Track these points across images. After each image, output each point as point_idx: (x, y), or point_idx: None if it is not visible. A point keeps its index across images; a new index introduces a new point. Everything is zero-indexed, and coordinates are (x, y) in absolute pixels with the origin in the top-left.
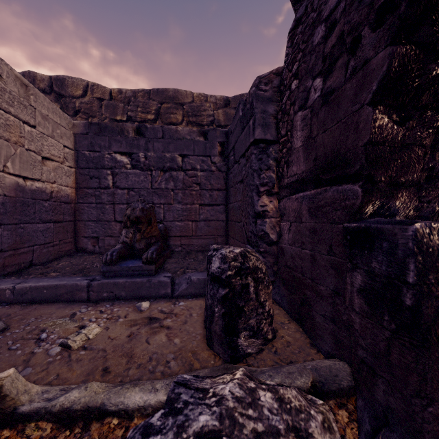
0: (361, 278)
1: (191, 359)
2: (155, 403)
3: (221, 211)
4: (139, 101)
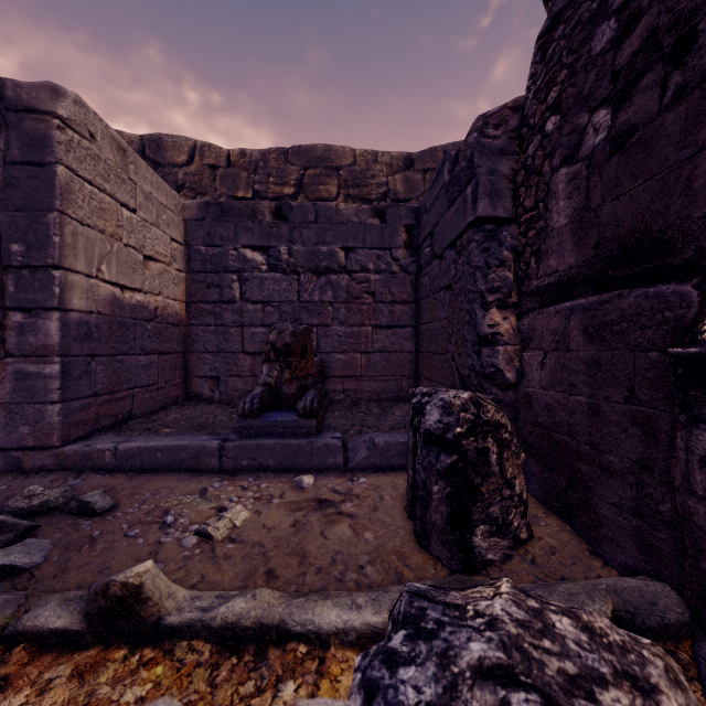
0: None
1: (397, 564)
2: (360, 626)
3: (407, 337)
4: (271, 167)
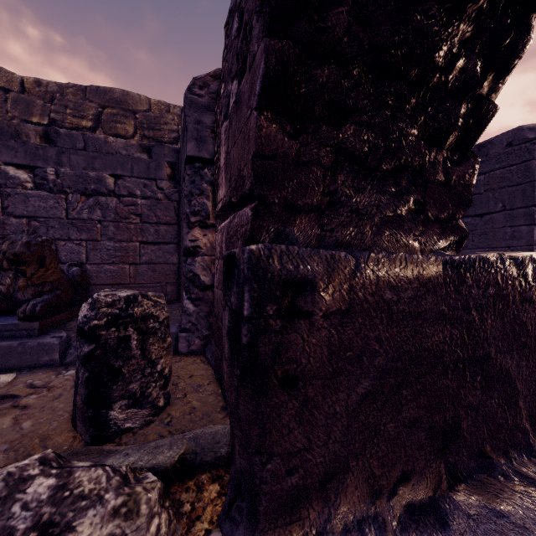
0: (227, 318)
1: (35, 447)
2: None
3: (171, 252)
4: (69, 100)
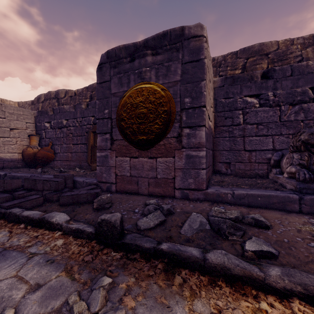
0: None
1: None
2: None
3: None
4: (228, 62)
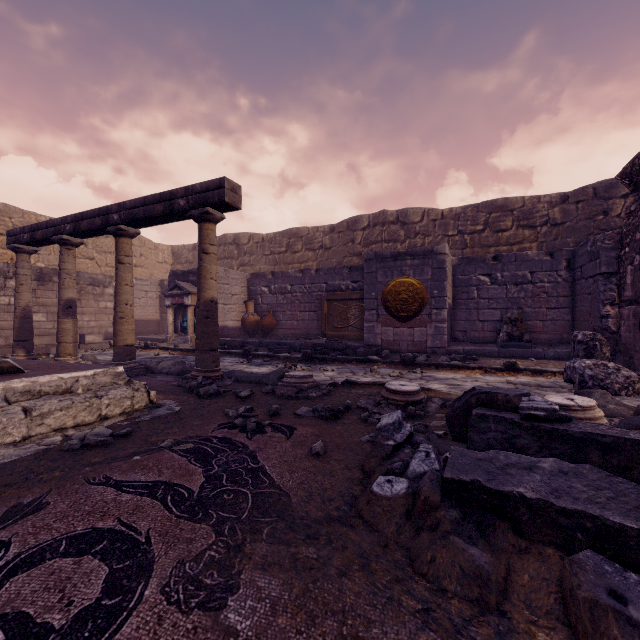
0: None
1: None
2: (562, 371)
3: (566, 313)
4: (468, 216)
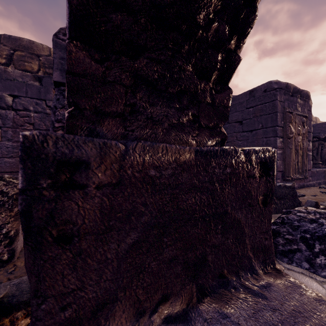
0: None
1: None
2: None
3: None
4: None
